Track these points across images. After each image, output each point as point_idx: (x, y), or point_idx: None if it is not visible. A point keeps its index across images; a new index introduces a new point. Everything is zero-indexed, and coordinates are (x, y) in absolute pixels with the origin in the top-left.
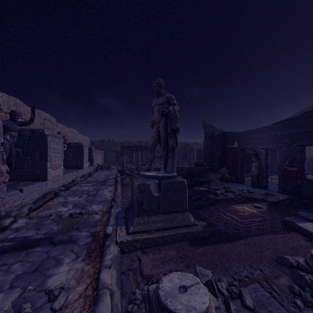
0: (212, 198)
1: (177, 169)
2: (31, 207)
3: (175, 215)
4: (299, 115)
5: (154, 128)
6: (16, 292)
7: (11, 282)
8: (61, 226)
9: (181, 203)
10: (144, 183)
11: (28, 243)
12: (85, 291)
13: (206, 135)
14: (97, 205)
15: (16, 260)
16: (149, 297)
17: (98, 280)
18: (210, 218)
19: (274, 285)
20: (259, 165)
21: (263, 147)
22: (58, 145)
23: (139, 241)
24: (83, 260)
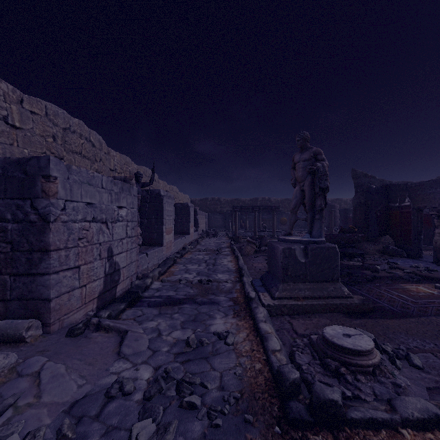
0: (369, 274)
1: None
2: (160, 271)
3: (324, 285)
4: None
5: (297, 187)
6: (189, 331)
7: (180, 325)
8: (196, 290)
9: (331, 271)
10: (289, 247)
11: (175, 300)
12: (247, 337)
13: (357, 189)
14: (222, 274)
15: (174, 312)
16: (313, 341)
17: (259, 329)
18: (367, 295)
19: None
20: None
21: None
22: (170, 207)
23: (286, 307)
24: (234, 317)
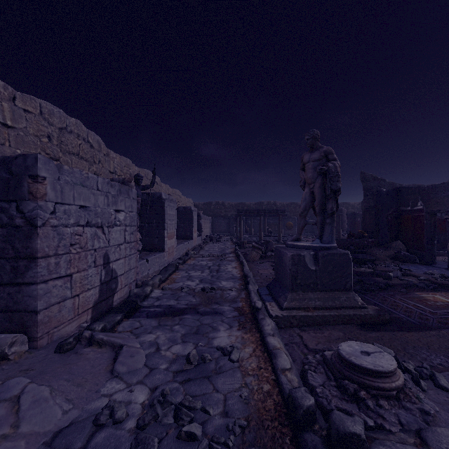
0: (382, 281)
1: None
2: (160, 278)
3: (336, 294)
4: None
5: (307, 189)
6: (190, 346)
7: (181, 338)
8: (199, 299)
9: (344, 280)
10: (298, 254)
11: (176, 310)
12: (254, 352)
13: (366, 192)
14: (226, 282)
15: (174, 323)
16: (327, 359)
17: (267, 344)
18: (382, 305)
19: None
20: None
21: None
22: (172, 211)
23: (295, 318)
24: (239, 330)
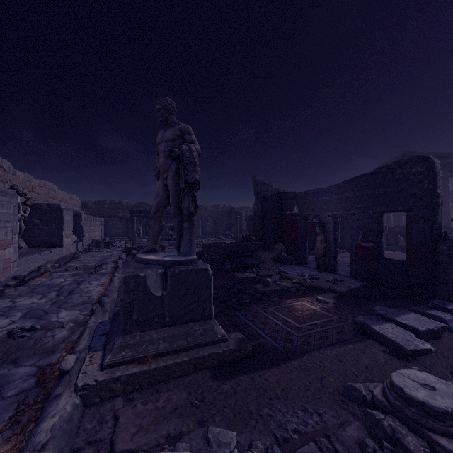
0: (260, 290)
1: (212, 247)
2: None
3: (191, 327)
4: (375, 170)
5: (160, 181)
6: None
7: None
8: None
9: (202, 305)
10: (136, 275)
11: None
12: None
13: (256, 196)
14: (69, 311)
15: None
16: None
17: None
18: (252, 325)
19: (337, 443)
20: (326, 239)
21: (331, 215)
22: (6, 208)
23: (120, 381)
24: (0, 432)
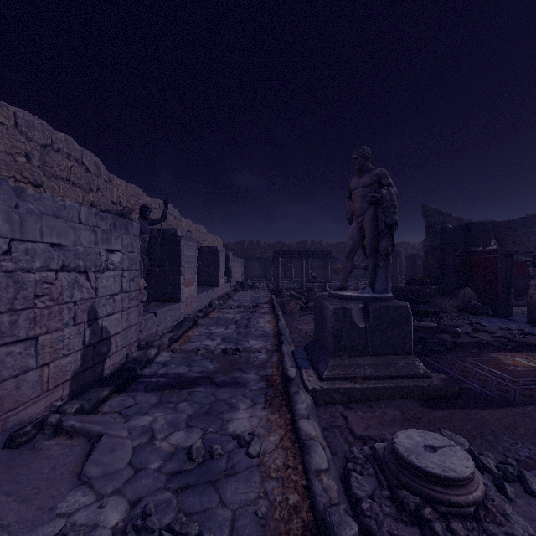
0: (449, 340)
1: None
2: (171, 337)
3: (392, 359)
4: None
5: (354, 224)
6: (197, 432)
7: (186, 421)
8: (217, 365)
9: (401, 340)
10: (343, 307)
11: (185, 381)
12: (281, 442)
13: (428, 229)
14: (255, 340)
15: (180, 399)
16: (378, 455)
17: (298, 430)
18: (449, 371)
19: None
20: None
21: None
22: (191, 252)
23: (339, 391)
24: (264, 408)
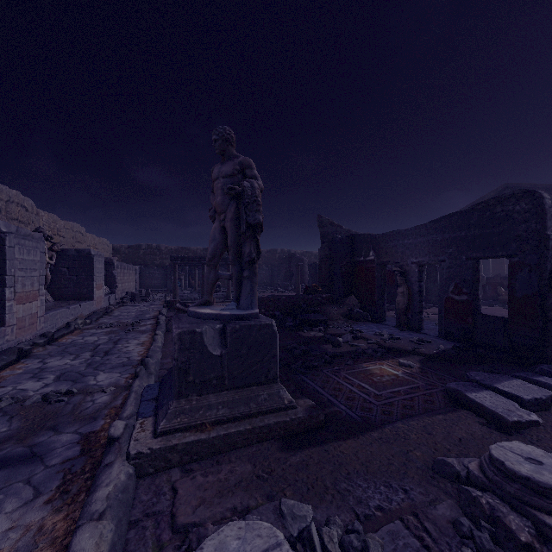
0: (329, 351)
1: (271, 300)
2: None
3: (254, 391)
4: (470, 207)
5: (217, 223)
6: None
7: None
8: (17, 424)
9: (266, 366)
10: (192, 331)
11: None
12: None
13: (323, 239)
14: (108, 374)
15: None
16: None
17: None
18: (322, 391)
19: (427, 522)
20: (409, 291)
21: (415, 261)
22: (33, 255)
23: (177, 450)
24: (49, 502)
